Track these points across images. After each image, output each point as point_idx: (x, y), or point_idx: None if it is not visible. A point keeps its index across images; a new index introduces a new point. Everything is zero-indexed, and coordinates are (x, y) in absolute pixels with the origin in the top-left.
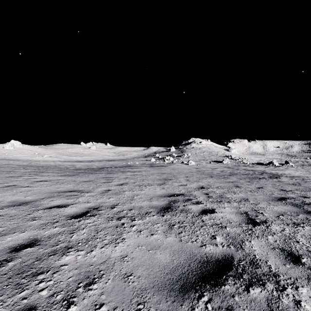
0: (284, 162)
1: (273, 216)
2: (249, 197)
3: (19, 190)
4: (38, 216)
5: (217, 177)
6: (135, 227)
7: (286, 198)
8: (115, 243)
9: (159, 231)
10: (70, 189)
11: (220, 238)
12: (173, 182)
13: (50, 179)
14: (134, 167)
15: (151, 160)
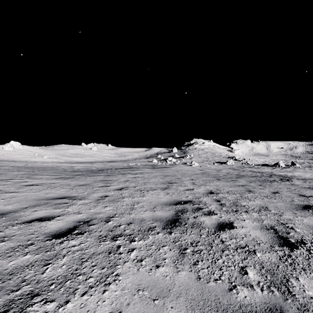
0: (290, 163)
1: (308, 233)
2: (268, 204)
3: (1, 197)
4: (10, 235)
5: (224, 179)
6: (134, 253)
7: (312, 206)
8: (104, 285)
9: (167, 259)
10: (62, 195)
11: (253, 272)
12: (178, 186)
13: (42, 182)
14: (136, 169)
15: (153, 161)
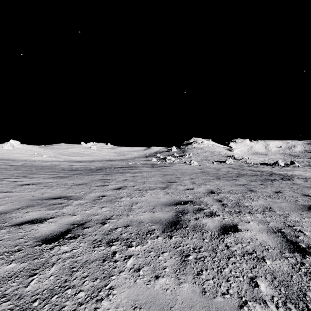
0: (289, 162)
1: None
2: (272, 205)
3: None
4: None
5: (225, 178)
6: (131, 261)
7: None
8: (96, 301)
9: (167, 268)
10: (57, 194)
11: (265, 284)
12: (178, 185)
13: (38, 181)
14: (135, 168)
15: (152, 160)
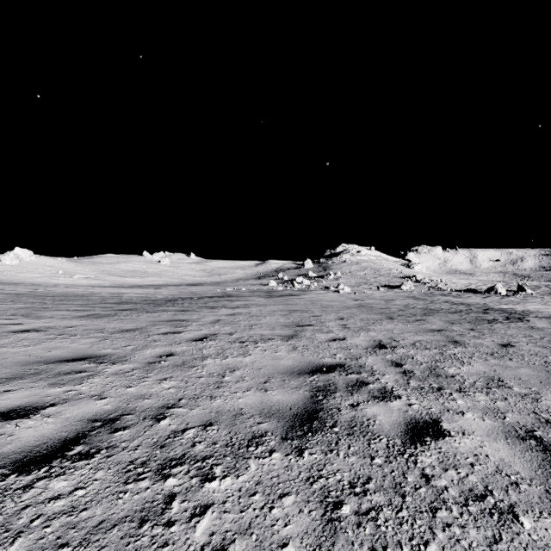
0: (514, 287)
1: None
2: (501, 372)
3: None
4: None
5: (402, 318)
6: (206, 522)
7: None
8: None
9: (292, 544)
10: (79, 352)
11: None
12: (315, 332)
13: (50, 325)
14: (237, 298)
15: (269, 283)
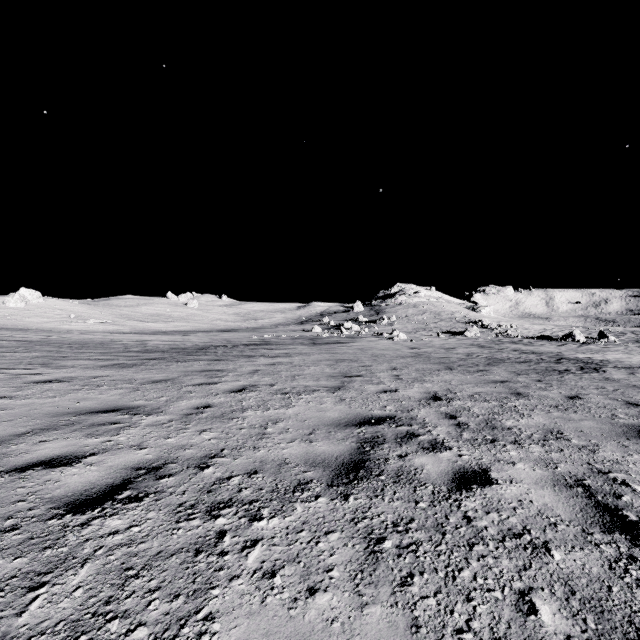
0: (595, 333)
1: None
2: (562, 425)
3: None
4: None
5: (463, 368)
6: (257, 552)
7: None
8: None
9: (336, 569)
10: (110, 403)
11: (552, 608)
12: (365, 383)
13: (73, 375)
14: (276, 346)
15: (313, 329)
